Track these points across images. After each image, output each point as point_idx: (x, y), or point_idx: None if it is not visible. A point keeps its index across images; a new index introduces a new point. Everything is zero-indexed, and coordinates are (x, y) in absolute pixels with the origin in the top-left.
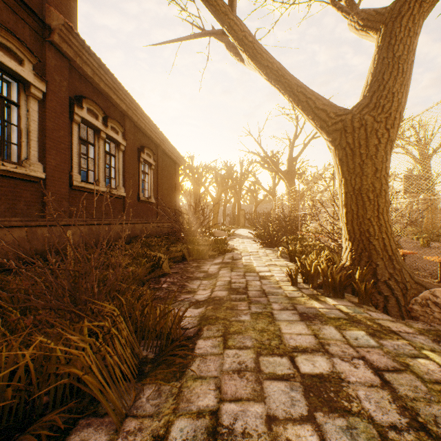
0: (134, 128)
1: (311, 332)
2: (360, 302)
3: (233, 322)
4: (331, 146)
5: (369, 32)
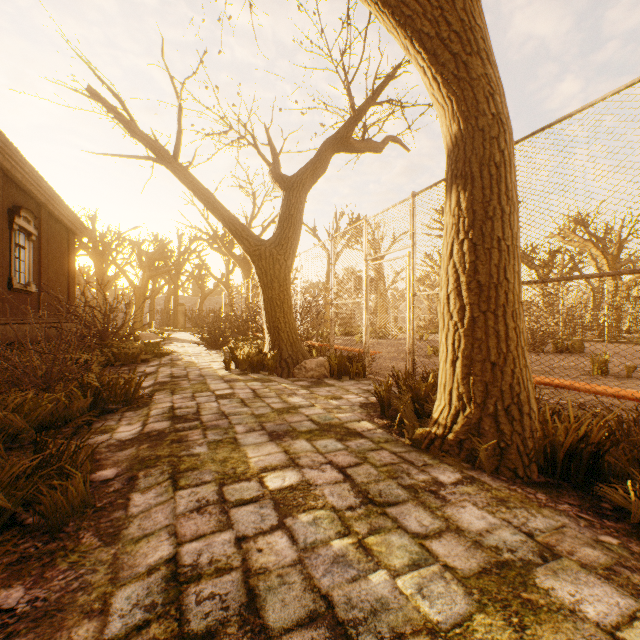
0: (3, 178)
1: (228, 385)
2: (270, 374)
3: (178, 388)
4: (254, 265)
5: (279, 189)
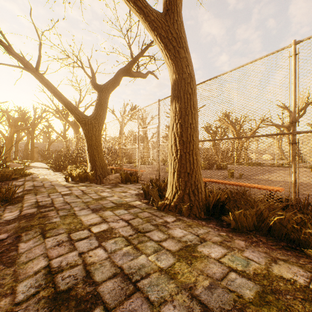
0: None
1: (68, 189)
2: (90, 182)
3: (38, 192)
4: (82, 128)
5: (95, 90)
